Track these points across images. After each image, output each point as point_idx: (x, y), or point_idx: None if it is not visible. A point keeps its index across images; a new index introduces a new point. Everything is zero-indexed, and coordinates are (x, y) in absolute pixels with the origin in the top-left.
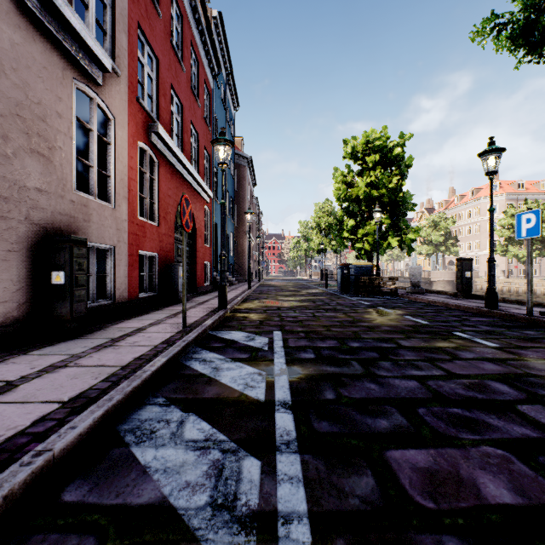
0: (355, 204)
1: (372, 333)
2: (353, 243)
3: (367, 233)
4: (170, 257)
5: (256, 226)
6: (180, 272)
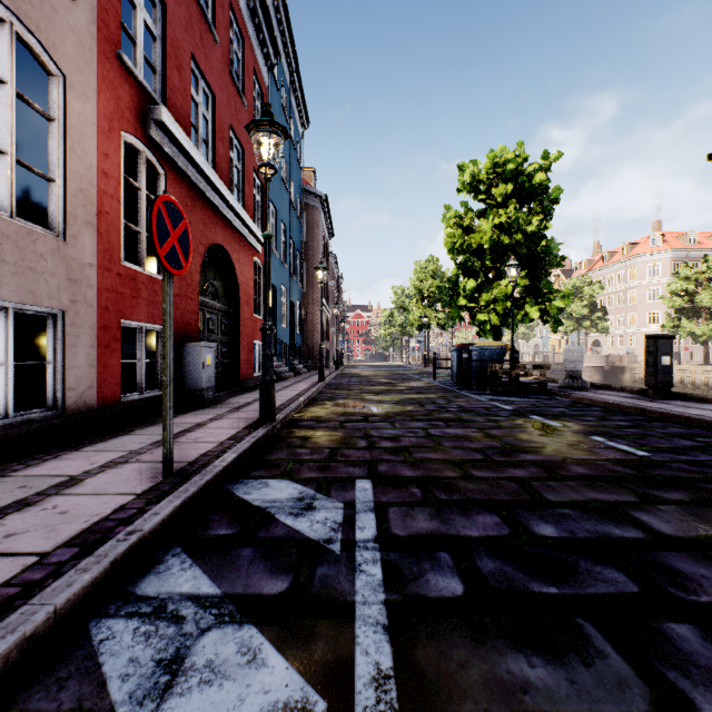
0: (474, 259)
1: (561, 486)
2: (473, 315)
3: (494, 299)
4: (191, 333)
5: (334, 294)
6: (204, 356)
